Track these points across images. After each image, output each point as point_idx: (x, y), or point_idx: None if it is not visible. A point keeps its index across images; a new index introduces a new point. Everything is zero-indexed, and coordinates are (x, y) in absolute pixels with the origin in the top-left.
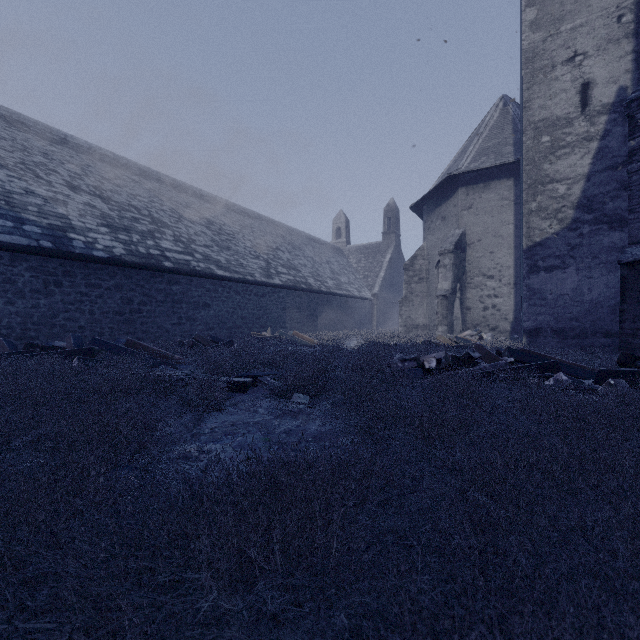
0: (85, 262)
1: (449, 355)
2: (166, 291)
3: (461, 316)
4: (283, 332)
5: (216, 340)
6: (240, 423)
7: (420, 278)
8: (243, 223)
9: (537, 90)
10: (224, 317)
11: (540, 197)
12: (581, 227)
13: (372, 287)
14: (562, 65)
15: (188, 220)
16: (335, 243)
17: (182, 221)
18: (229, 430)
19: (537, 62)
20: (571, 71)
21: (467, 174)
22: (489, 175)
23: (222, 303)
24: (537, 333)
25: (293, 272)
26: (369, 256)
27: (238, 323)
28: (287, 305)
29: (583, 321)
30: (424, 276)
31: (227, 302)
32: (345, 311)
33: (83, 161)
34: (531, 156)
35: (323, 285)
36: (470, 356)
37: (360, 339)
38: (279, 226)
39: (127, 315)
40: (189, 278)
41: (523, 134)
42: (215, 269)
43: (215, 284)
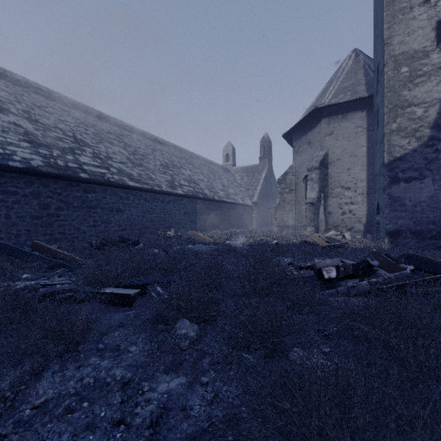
0: (1, 171)
1: (349, 264)
2: (82, 198)
3: (324, 219)
4: (184, 232)
5: (124, 240)
6: (91, 385)
7: (290, 189)
8: (155, 147)
9: (397, 28)
10: (135, 220)
11: (400, 119)
12: (437, 144)
13: (252, 197)
14: (419, 6)
15: (108, 142)
16: (225, 165)
17: (103, 143)
18: (60, 414)
19: (397, 5)
20: (427, 11)
21: (329, 107)
22: (346, 108)
23: (133, 208)
24: (398, 234)
25: (193, 185)
26: (249, 174)
27: (147, 225)
28: (188, 210)
29: (439, 224)
30: (293, 188)
31: (138, 208)
32: (232, 215)
33: (18, 91)
34: (392, 84)
35: (216, 195)
36: (369, 264)
37: (244, 236)
38: (183, 151)
39: (44, 219)
40: (104, 187)
41: (385, 66)
42: (127, 181)
43: (127, 193)
